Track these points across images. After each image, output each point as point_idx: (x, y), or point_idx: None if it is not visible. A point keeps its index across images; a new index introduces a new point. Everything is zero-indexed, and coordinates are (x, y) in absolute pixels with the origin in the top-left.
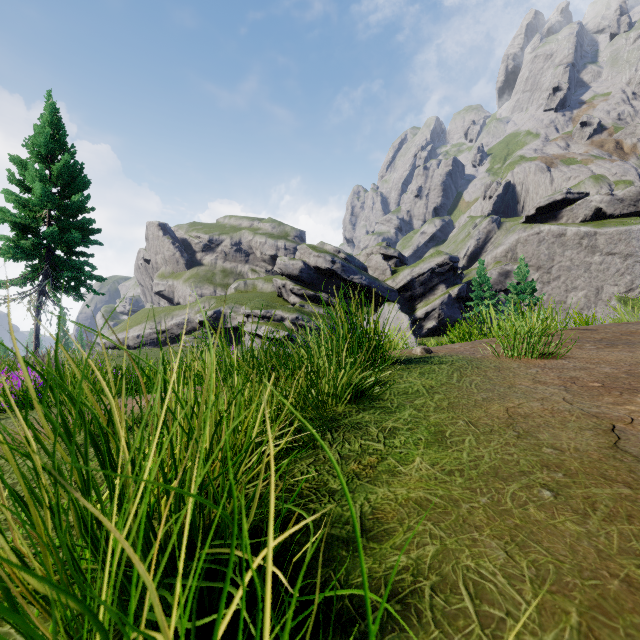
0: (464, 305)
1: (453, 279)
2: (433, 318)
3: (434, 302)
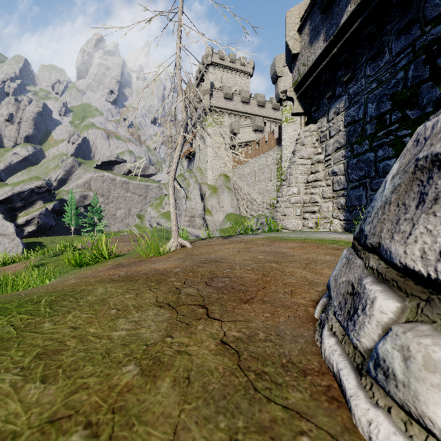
0: (56, 215)
1: (49, 197)
2: (33, 224)
3: (34, 213)
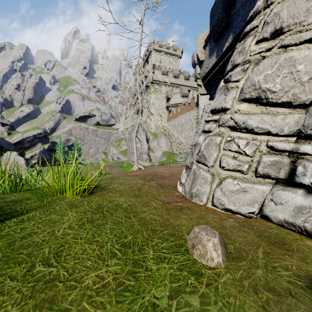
0: (50, 152)
1: (45, 141)
2: (35, 158)
3: (36, 151)
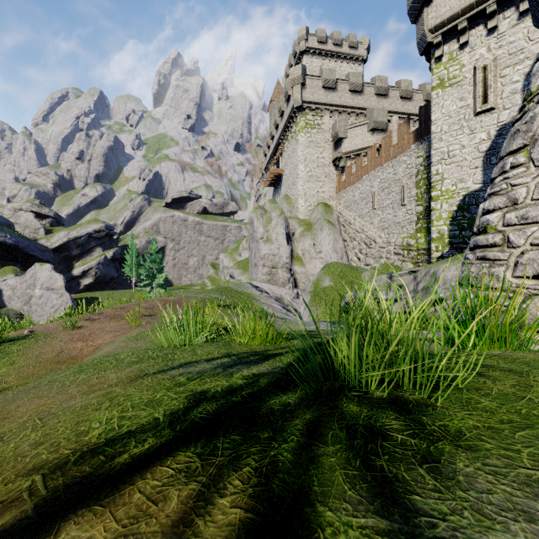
0: (120, 264)
1: (109, 243)
2: (90, 276)
3: (91, 262)
